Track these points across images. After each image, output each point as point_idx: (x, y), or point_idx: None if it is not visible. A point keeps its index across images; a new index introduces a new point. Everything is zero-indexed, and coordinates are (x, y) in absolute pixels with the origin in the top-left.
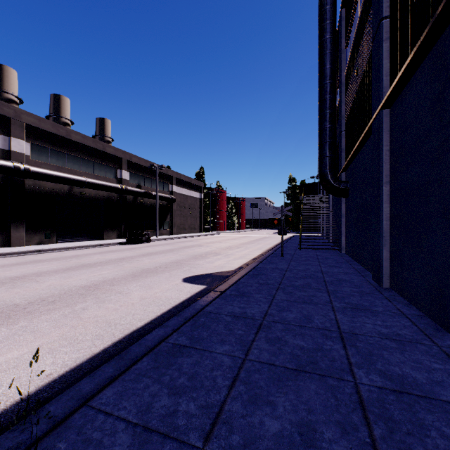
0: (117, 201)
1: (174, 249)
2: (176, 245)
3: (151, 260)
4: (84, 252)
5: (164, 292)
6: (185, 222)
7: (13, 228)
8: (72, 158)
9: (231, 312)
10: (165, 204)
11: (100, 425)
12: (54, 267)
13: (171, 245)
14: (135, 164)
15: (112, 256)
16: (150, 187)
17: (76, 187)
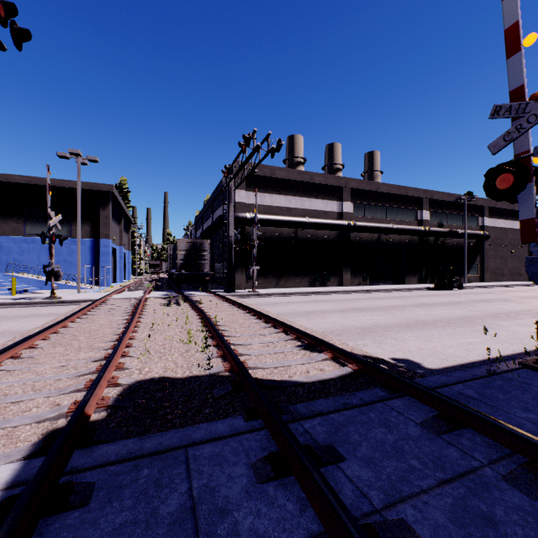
0: (417, 244)
1: (509, 298)
2: (506, 295)
3: (493, 306)
4: (403, 294)
5: None
6: (502, 265)
7: (344, 272)
8: (380, 208)
9: None
10: (473, 243)
11: None
12: (403, 303)
13: (497, 294)
14: (435, 201)
15: (439, 299)
16: (452, 224)
17: (383, 234)
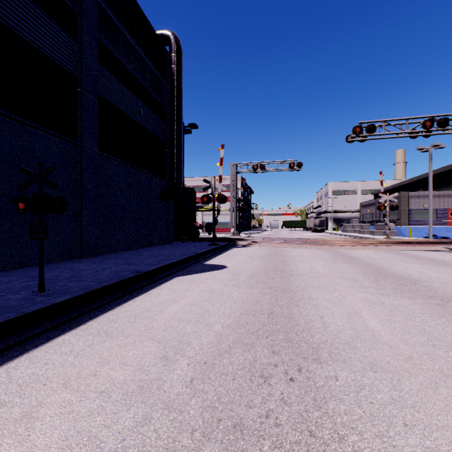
0: None
1: None
2: None
3: (355, 295)
4: None
5: (228, 260)
6: None
7: None
8: None
9: (189, 251)
10: None
11: (208, 247)
12: (413, 273)
13: None
14: None
15: None
16: None
17: None
